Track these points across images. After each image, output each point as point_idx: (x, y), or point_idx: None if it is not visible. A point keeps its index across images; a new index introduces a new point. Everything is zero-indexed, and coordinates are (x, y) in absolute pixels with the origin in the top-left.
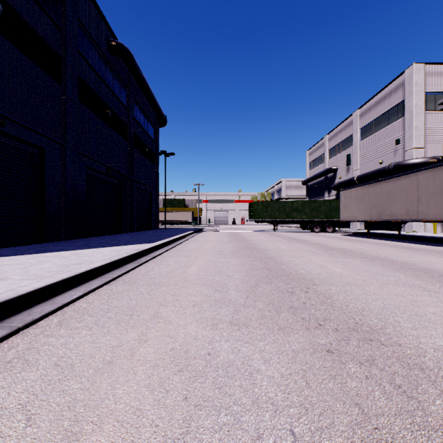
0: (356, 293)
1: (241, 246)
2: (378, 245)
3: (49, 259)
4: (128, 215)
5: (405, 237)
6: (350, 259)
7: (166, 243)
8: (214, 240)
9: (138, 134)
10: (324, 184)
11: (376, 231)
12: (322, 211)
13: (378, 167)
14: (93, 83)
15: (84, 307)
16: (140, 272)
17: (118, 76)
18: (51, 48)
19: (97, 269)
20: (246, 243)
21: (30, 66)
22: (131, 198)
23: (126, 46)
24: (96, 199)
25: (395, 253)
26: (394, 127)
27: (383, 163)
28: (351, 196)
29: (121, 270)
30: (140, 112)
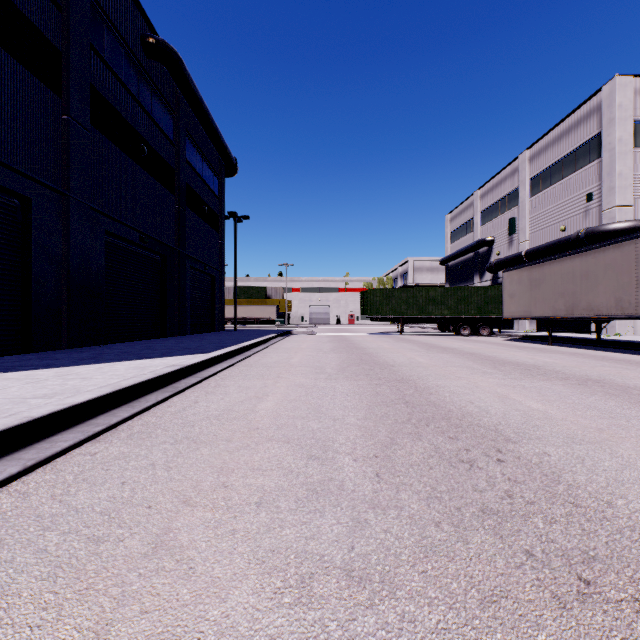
0: (607, 463)
1: (352, 357)
2: (574, 356)
3: (4, 386)
4: (176, 309)
5: (609, 343)
6: (545, 383)
7: (230, 353)
8: (309, 348)
9: (192, 186)
10: (474, 264)
11: (557, 334)
12: (474, 303)
13: (559, 236)
14: (117, 100)
15: (1, 511)
16: (170, 410)
17: (160, 93)
18: (43, 34)
19: (81, 407)
20: (360, 354)
21: (4, 59)
22: (180, 283)
23: (171, 46)
24: (123, 283)
25: (613, 371)
26: (585, 174)
27: (567, 229)
28: (521, 280)
29: (132, 408)
30: (196, 152)
